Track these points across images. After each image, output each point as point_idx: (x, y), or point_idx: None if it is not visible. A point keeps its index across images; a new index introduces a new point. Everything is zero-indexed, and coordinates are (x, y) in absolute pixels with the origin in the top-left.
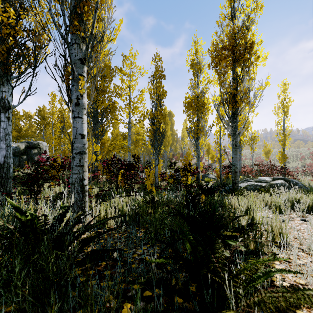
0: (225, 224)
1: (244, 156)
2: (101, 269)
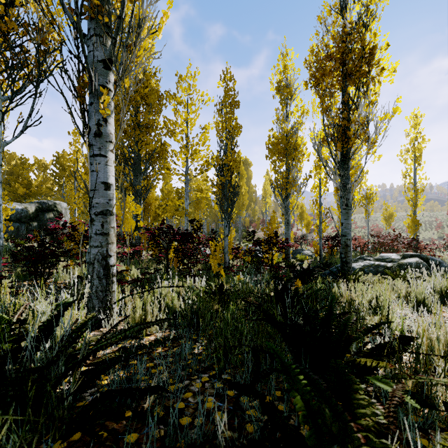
0: (354, 338)
1: (354, 223)
2: (120, 428)
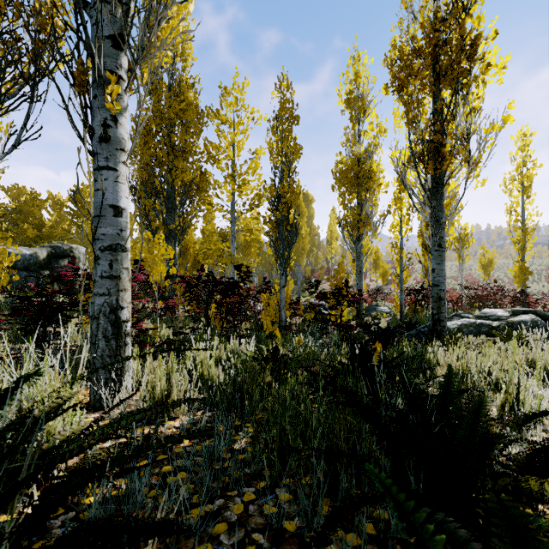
0: (496, 437)
1: None
2: None
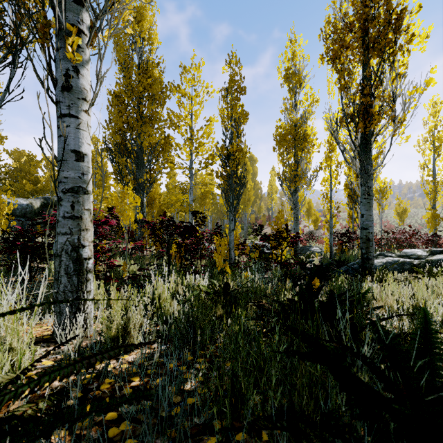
0: None
1: None
2: None
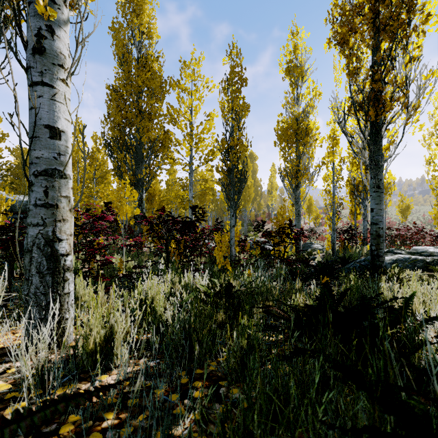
0: None
1: None
2: None
